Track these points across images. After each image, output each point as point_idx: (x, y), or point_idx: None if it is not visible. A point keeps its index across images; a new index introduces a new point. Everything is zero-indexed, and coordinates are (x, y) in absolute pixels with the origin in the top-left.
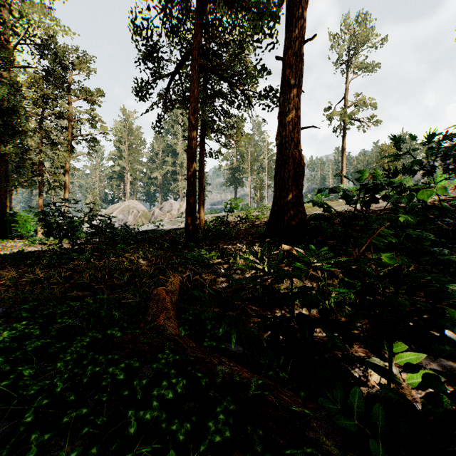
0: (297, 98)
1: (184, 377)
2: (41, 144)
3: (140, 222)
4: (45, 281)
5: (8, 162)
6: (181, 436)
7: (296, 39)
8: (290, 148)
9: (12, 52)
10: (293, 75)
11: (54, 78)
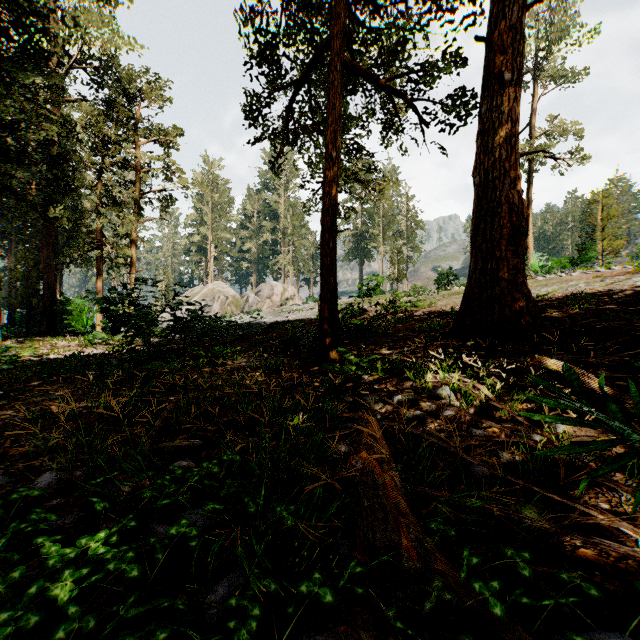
0: (514, 104)
1: None
2: (100, 206)
3: (229, 312)
4: (125, 421)
5: (57, 232)
6: None
7: (513, 4)
8: (502, 188)
9: (63, 77)
10: (509, 65)
11: (117, 112)
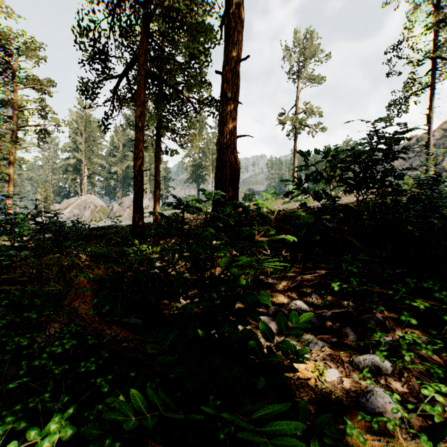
0: (233, 110)
1: (74, 339)
2: None
3: (97, 218)
4: None
5: None
6: (57, 371)
7: (232, 57)
8: (227, 154)
9: None
10: (230, 89)
11: None
